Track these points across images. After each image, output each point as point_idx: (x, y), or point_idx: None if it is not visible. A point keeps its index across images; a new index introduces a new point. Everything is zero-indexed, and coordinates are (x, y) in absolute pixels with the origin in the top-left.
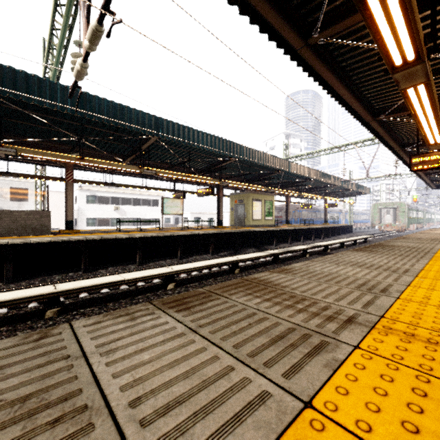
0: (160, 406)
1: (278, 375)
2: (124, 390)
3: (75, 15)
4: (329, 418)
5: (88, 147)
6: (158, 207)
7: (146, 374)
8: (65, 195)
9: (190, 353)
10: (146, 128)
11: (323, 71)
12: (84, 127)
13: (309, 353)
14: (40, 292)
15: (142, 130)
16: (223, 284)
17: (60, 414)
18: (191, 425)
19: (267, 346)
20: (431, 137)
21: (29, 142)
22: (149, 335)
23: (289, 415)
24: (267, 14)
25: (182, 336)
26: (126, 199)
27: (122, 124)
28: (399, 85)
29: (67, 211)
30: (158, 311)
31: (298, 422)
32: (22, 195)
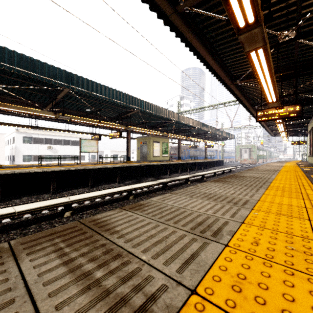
0: None
1: None
2: None
3: None
4: None
5: (9, 95)
6: None
7: None
8: None
9: None
10: (57, 80)
11: (192, 39)
12: (1, 76)
13: None
14: None
15: (53, 82)
16: (48, 231)
17: None
18: None
19: None
20: (269, 96)
21: None
22: None
23: None
24: None
25: None
26: (57, 140)
27: (32, 74)
28: (244, 47)
29: None
30: None
31: None
32: None
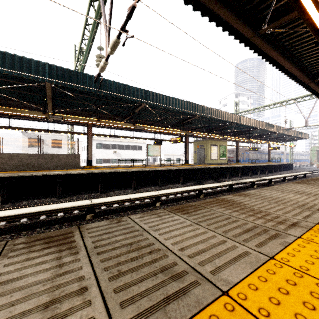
0: (194, 252)
1: (252, 245)
2: (174, 245)
3: (96, 29)
4: (284, 264)
5: (101, 112)
6: (141, 150)
7: (180, 240)
8: (87, 144)
9: (199, 233)
10: (138, 98)
11: (269, 51)
12: (100, 100)
13: (268, 238)
14: (84, 204)
15: (136, 100)
16: (204, 201)
17: (149, 250)
18: (213, 259)
19: (242, 233)
20: None
21: (67, 111)
22: (173, 224)
23: (262, 261)
24: (228, 19)
25: (191, 226)
26: (120, 145)
27: (123, 96)
28: None
29: (88, 154)
30: (171, 213)
31: (267, 263)
32: (58, 144)
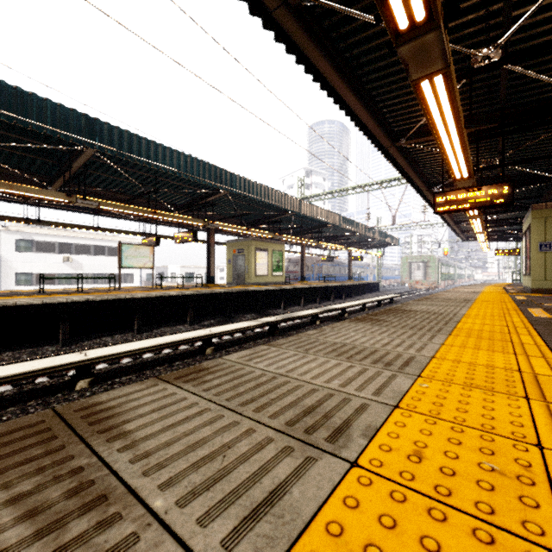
0: None
1: None
2: None
3: None
4: None
5: None
6: None
7: None
8: None
9: None
10: (69, 132)
11: (317, 58)
12: None
13: None
14: None
15: (63, 135)
16: None
17: None
18: None
19: None
20: (457, 168)
21: None
22: None
23: None
24: None
25: None
26: (82, 245)
27: (21, 120)
28: (408, 71)
29: None
30: None
31: None
32: None
